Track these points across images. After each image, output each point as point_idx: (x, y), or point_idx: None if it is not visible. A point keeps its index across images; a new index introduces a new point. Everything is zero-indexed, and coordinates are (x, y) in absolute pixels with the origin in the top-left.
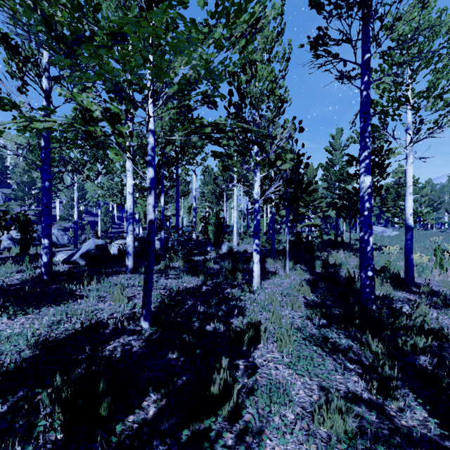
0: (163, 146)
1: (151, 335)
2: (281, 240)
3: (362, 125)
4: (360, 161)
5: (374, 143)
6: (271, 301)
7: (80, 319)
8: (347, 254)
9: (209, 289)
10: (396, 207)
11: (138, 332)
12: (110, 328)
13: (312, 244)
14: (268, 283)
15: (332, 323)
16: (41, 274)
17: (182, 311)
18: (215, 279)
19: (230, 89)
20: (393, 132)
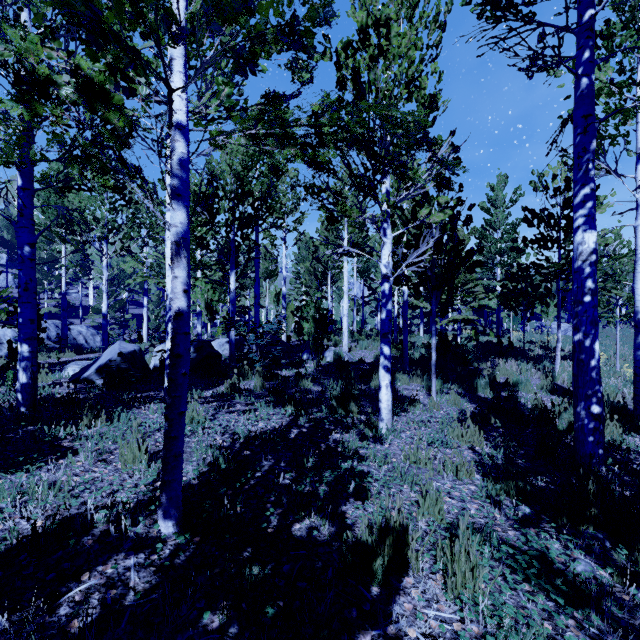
0: (233, 197)
1: (176, 553)
2: (415, 344)
3: (579, 139)
4: (575, 205)
5: (568, 190)
6: (416, 461)
7: (45, 507)
8: (523, 366)
9: (302, 433)
10: (604, 291)
11: (152, 542)
12: (95, 532)
13: (464, 349)
14: (404, 420)
15: (541, 513)
16: (17, 404)
17: (249, 486)
18: (314, 412)
19: (341, 77)
20: (616, 162)
